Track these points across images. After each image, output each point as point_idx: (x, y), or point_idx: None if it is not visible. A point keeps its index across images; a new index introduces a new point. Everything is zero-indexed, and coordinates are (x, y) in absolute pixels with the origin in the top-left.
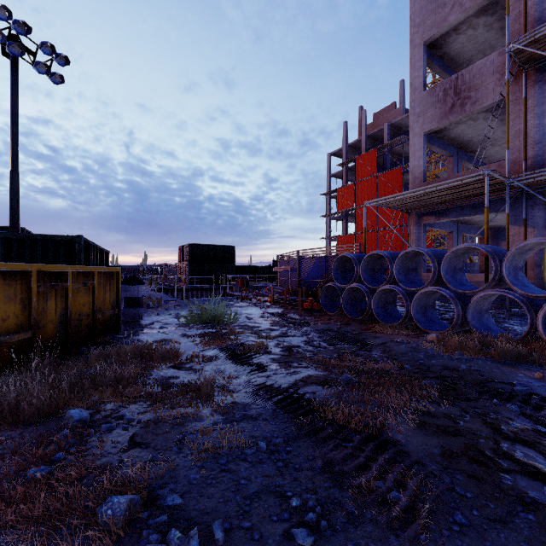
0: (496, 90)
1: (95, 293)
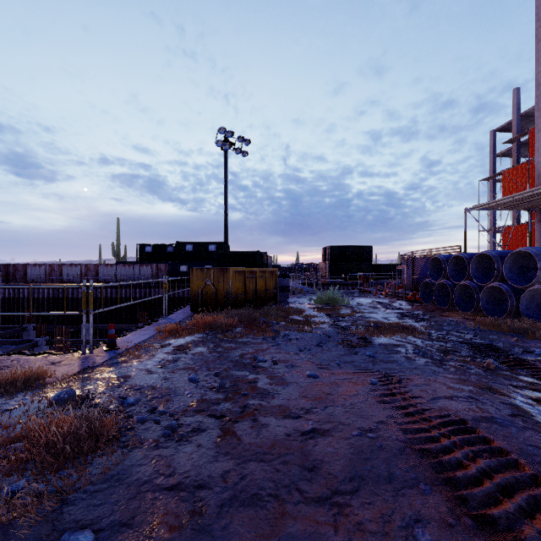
0: None
1: (266, 281)
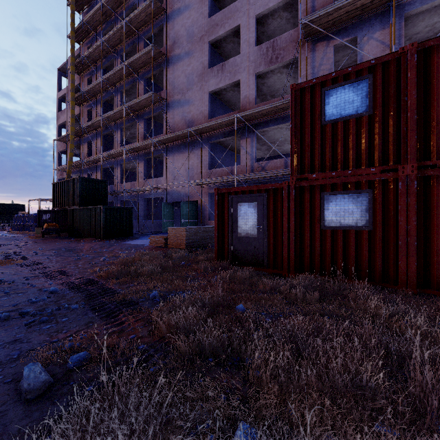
0: (65, 174)
1: None
